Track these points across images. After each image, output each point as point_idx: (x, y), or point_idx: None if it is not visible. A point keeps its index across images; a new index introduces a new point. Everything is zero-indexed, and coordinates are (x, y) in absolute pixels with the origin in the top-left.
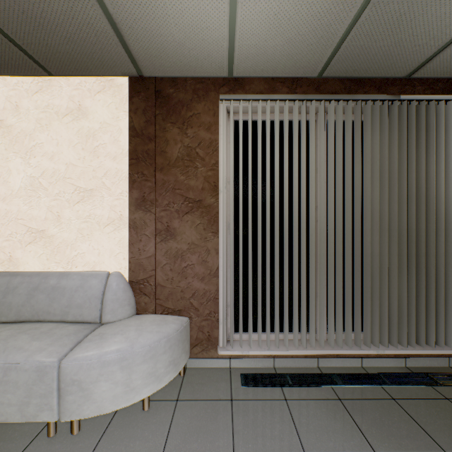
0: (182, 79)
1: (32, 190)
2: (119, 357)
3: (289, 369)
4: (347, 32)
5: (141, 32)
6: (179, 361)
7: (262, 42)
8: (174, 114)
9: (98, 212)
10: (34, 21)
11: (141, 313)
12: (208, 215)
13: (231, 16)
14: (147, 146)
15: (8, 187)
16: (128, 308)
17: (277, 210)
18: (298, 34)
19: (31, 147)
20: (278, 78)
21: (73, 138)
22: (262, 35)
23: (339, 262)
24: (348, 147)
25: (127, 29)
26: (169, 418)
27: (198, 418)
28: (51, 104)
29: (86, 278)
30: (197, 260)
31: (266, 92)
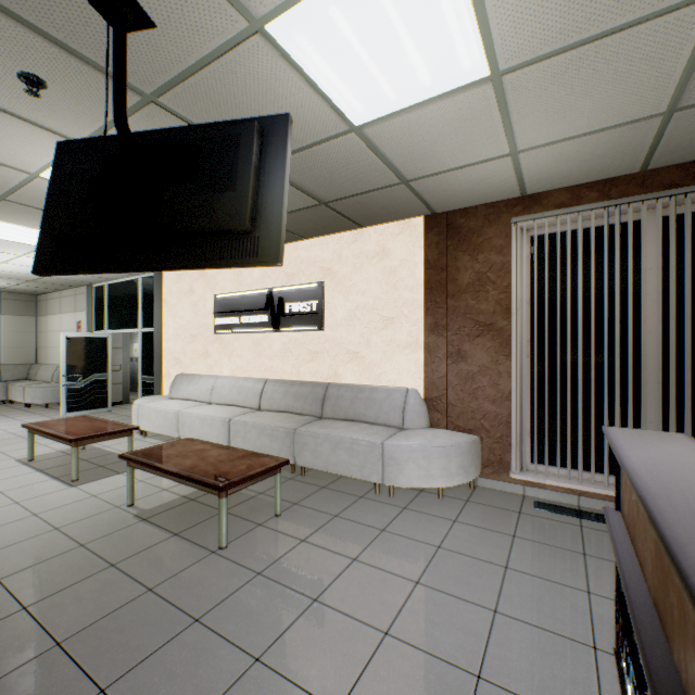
0: (472, 208)
1: (349, 320)
2: (421, 448)
3: (598, 511)
4: (657, 138)
5: (436, 192)
6: (469, 470)
7: (552, 169)
8: (465, 242)
9: (398, 337)
10: (363, 206)
11: (434, 427)
12: (499, 338)
13: (515, 165)
14: (439, 276)
15: (334, 319)
16: (424, 421)
17: (580, 331)
18: (592, 156)
19: (349, 286)
20: (584, 184)
21: (379, 276)
22: (550, 166)
23: (671, 393)
24: (686, 251)
25: (426, 193)
26: (460, 507)
27: (485, 513)
28: (363, 250)
29: (390, 392)
30: (487, 382)
31: (568, 203)
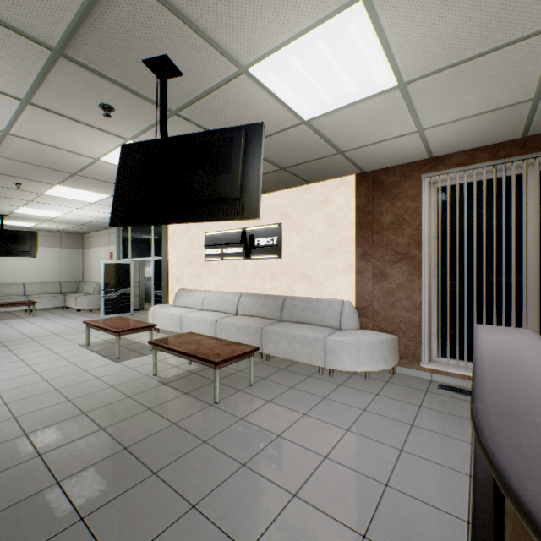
0: (392, 167)
1: (301, 251)
2: (353, 343)
3: None
4: (531, 115)
5: (364, 158)
6: (389, 360)
7: (451, 139)
8: (386, 193)
9: (336, 263)
10: (311, 169)
11: (363, 329)
12: (413, 263)
13: (422, 138)
14: (367, 218)
15: (289, 250)
16: (355, 324)
17: (474, 258)
18: (481, 129)
19: (300, 226)
20: (478, 148)
21: (322, 218)
22: (449, 137)
23: None
24: None
25: (356, 159)
26: (381, 386)
27: (400, 390)
28: (311, 200)
29: (330, 302)
30: (403, 296)
31: (465, 162)
